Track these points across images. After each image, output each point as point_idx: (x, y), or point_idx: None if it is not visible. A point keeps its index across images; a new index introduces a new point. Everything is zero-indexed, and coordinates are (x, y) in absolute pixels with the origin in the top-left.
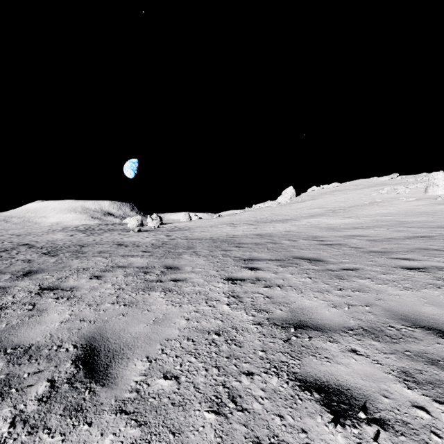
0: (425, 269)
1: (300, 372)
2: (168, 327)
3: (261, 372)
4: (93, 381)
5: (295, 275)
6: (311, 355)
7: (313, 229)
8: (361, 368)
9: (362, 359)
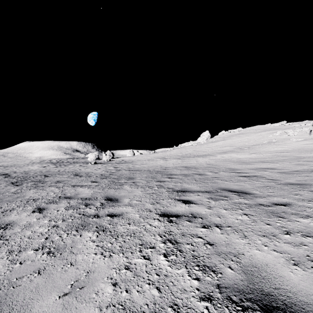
0: None
1: None
2: (87, 301)
3: None
4: None
5: (230, 211)
6: None
7: (228, 163)
8: None
9: None
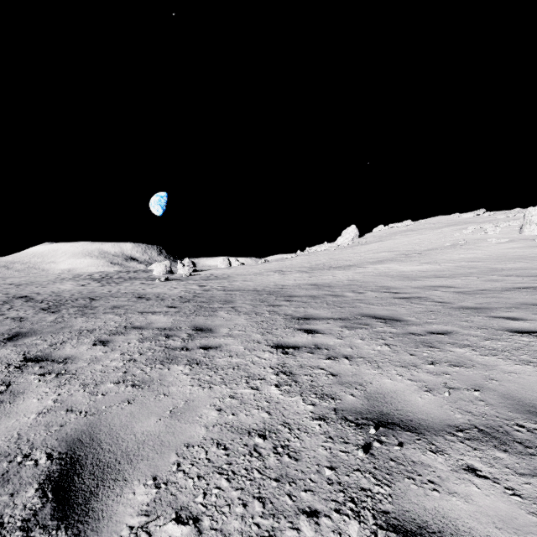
0: None
1: (393, 510)
2: (191, 422)
3: (332, 511)
4: (62, 527)
5: (367, 341)
6: (406, 477)
7: (383, 278)
8: (489, 503)
9: (488, 485)
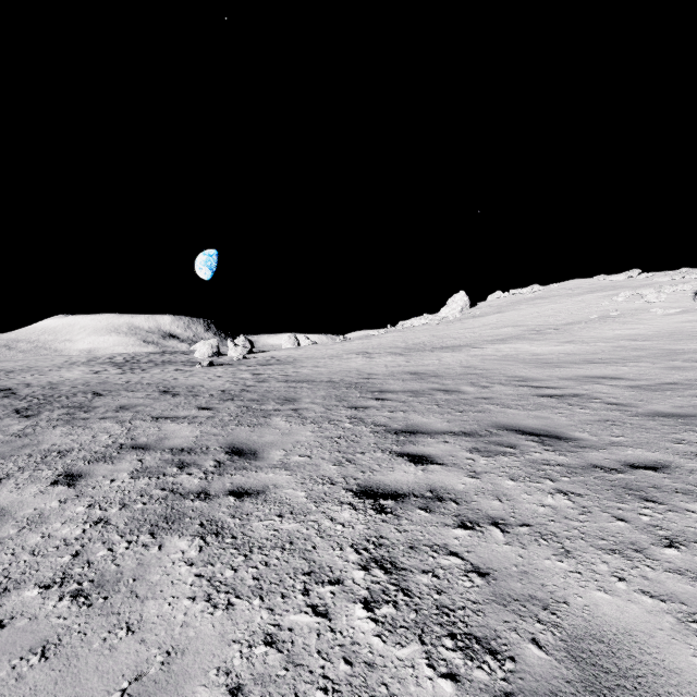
0: None
1: None
2: None
3: None
4: None
5: (523, 484)
6: None
7: (512, 364)
8: None
9: None
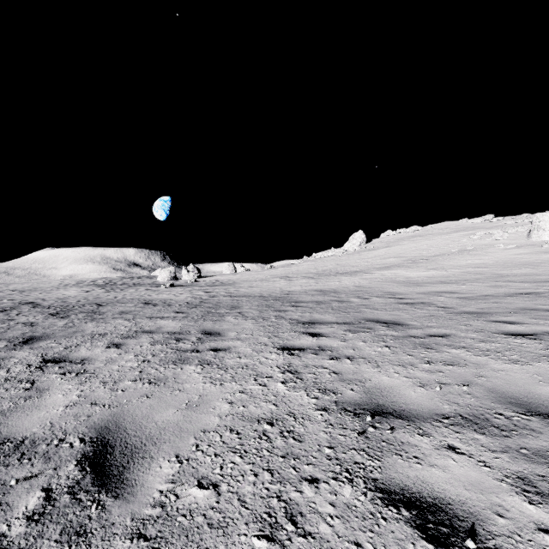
0: (535, 336)
1: (381, 478)
2: (206, 413)
3: (329, 479)
4: (103, 491)
5: (368, 344)
6: (394, 454)
7: (389, 284)
8: (463, 472)
9: (464, 459)
